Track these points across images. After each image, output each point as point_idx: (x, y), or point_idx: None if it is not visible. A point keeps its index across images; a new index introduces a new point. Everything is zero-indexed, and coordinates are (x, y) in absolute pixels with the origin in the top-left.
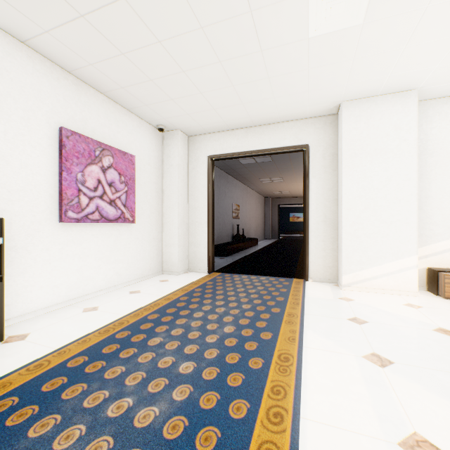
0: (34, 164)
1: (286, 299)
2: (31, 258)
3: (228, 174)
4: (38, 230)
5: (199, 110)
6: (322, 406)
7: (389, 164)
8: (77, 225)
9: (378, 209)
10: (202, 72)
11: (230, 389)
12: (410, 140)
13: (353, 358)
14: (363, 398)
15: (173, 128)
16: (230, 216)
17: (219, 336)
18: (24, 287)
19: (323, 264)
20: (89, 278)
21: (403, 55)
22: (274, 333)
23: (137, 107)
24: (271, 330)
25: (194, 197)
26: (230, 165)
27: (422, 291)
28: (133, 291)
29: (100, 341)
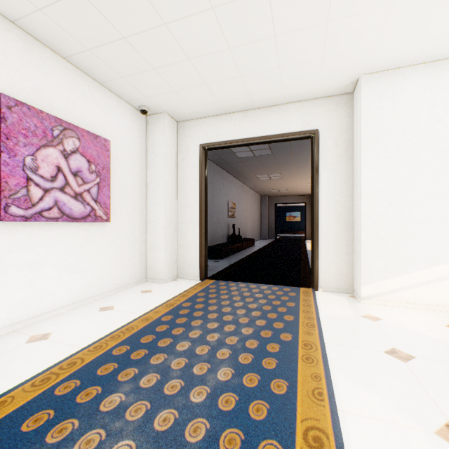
0: None
1: (297, 319)
2: None
3: (223, 170)
4: None
5: (188, 86)
6: None
7: (420, 150)
8: (26, 224)
9: (406, 205)
10: (189, 26)
11: None
12: (447, 121)
13: (422, 436)
14: None
15: (158, 110)
16: (226, 215)
17: (209, 389)
18: None
19: (336, 271)
20: (45, 292)
21: None
22: (290, 382)
23: (111, 80)
24: (285, 374)
25: (184, 192)
26: (226, 159)
27: None
28: (104, 307)
29: (26, 403)
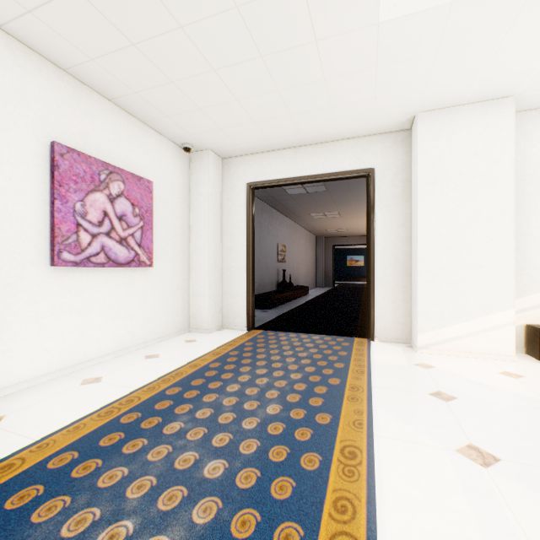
0: (15, 189)
1: (347, 366)
2: (12, 314)
3: (272, 208)
4: (21, 276)
5: (235, 124)
6: (408, 533)
7: (477, 193)
8: (76, 270)
9: (464, 249)
10: (238, 71)
11: (275, 504)
12: (505, 162)
13: (443, 452)
14: (466, 518)
15: (202, 147)
16: (275, 260)
17: (259, 420)
18: (1, 352)
19: (393, 320)
20: (92, 338)
21: (501, 49)
22: (334, 415)
23: (156, 119)
24: (330, 410)
25: (229, 235)
26: (275, 196)
27: (520, 354)
28: (150, 355)
29: (98, 428)
